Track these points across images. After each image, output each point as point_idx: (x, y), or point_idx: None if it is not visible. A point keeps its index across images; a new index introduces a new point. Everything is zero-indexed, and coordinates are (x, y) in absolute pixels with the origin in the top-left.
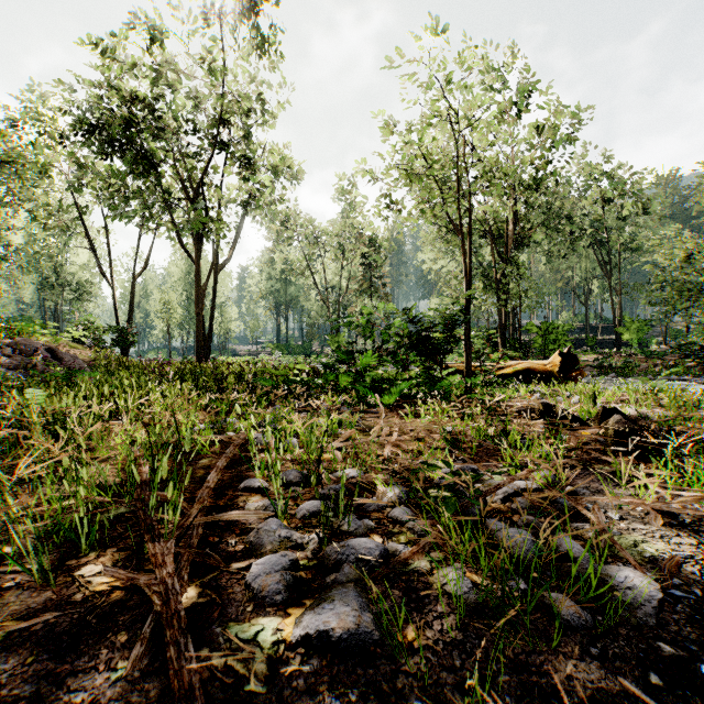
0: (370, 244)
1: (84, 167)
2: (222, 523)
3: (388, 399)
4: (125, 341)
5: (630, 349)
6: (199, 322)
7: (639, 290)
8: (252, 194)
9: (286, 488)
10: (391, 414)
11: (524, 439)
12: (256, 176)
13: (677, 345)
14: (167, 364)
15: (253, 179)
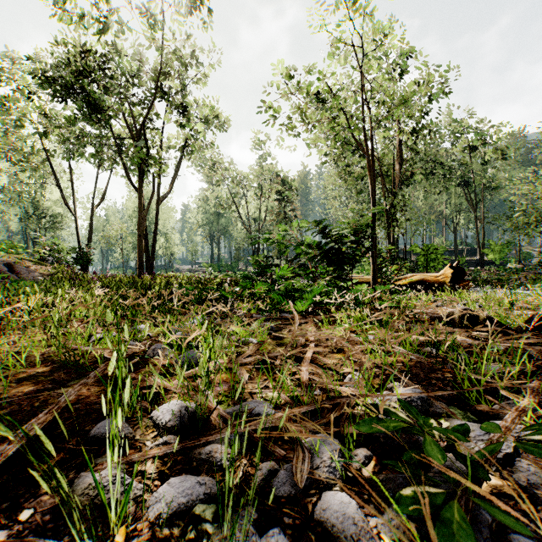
0: (284, 184)
1: (49, 117)
2: (3, 534)
3: (301, 306)
4: (84, 259)
5: (494, 266)
6: (141, 242)
7: (498, 221)
8: (188, 139)
9: (158, 435)
10: (304, 320)
11: (453, 349)
12: (190, 123)
13: (537, 262)
14: (113, 277)
15: (188, 126)
